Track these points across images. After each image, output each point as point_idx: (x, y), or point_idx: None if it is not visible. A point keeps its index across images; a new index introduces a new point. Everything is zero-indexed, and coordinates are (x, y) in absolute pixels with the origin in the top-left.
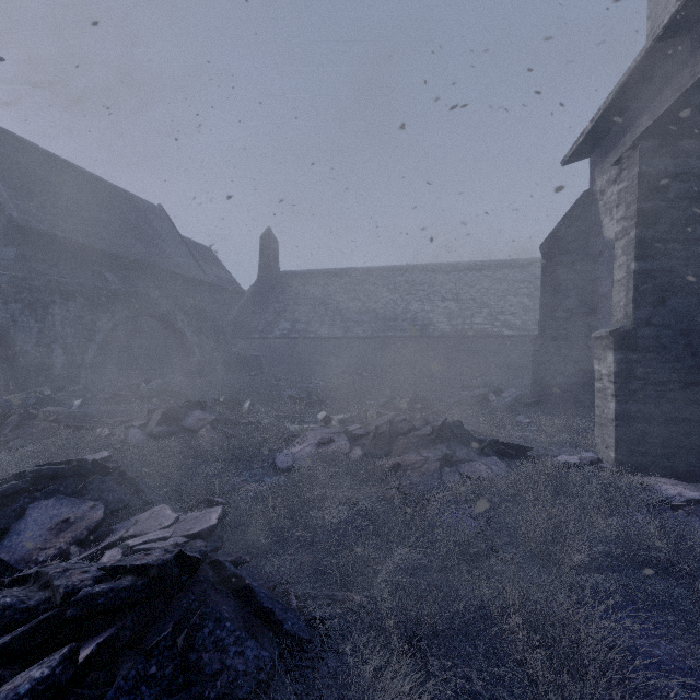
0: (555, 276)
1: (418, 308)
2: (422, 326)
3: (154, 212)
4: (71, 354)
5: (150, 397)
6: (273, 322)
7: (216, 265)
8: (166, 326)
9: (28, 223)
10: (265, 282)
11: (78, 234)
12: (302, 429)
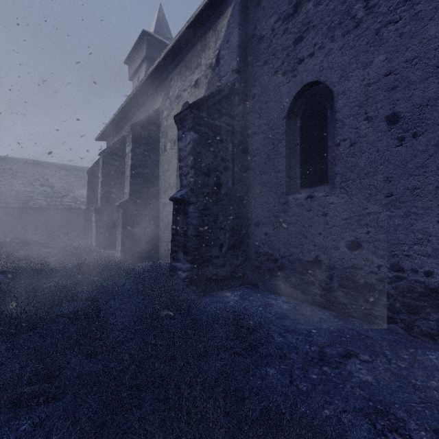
0: (93, 184)
1: (21, 189)
2: (24, 201)
3: None
4: None
5: None
6: None
7: None
8: None
9: None
10: None
11: None
12: None
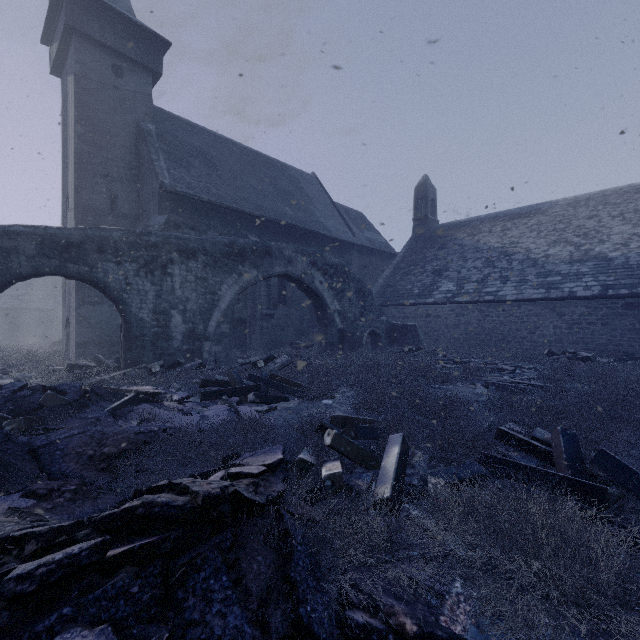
0: None
1: None
2: None
3: (307, 180)
4: (192, 323)
5: (246, 390)
6: (432, 283)
7: (366, 228)
8: (303, 290)
9: (177, 188)
10: (420, 239)
11: (226, 199)
12: None
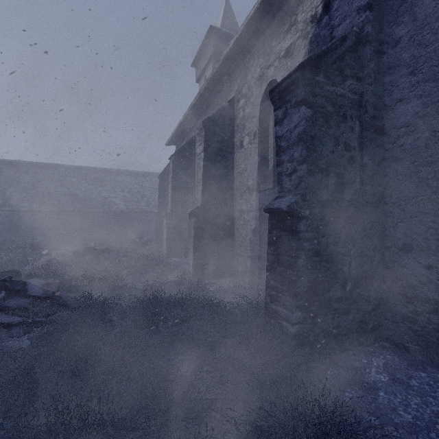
0: (163, 189)
1: (106, 195)
2: (109, 206)
3: None
4: None
5: None
6: None
7: None
8: None
9: None
10: None
11: None
12: (35, 257)
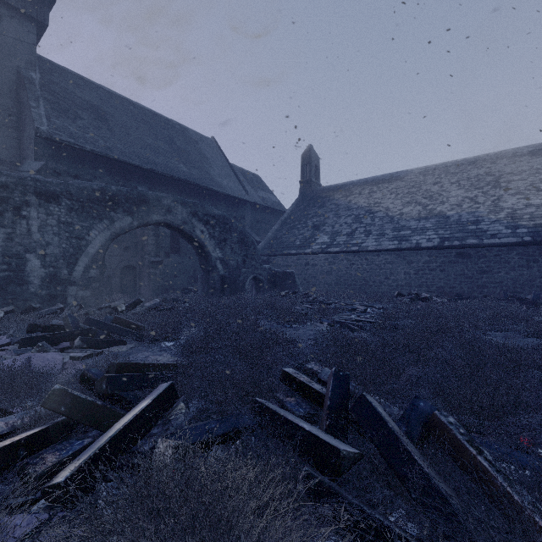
0: None
1: (517, 204)
2: (532, 227)
3: (206, 142)
4: (54, 267)
5: (74, 335)
6: (311, 236)
7: (261, 188)
8: (185, 238)
9: (54, 135)
10: (305, 199)
11: (115, 151)
12: None
